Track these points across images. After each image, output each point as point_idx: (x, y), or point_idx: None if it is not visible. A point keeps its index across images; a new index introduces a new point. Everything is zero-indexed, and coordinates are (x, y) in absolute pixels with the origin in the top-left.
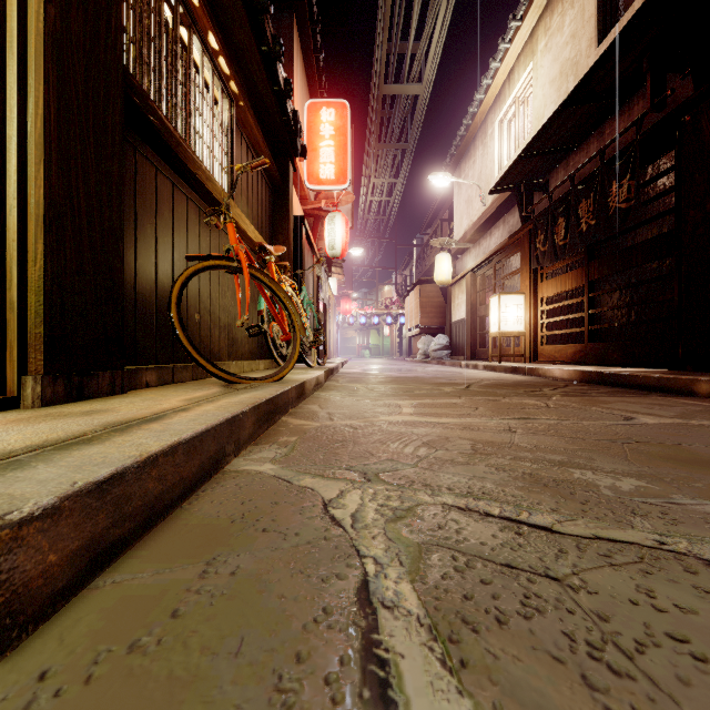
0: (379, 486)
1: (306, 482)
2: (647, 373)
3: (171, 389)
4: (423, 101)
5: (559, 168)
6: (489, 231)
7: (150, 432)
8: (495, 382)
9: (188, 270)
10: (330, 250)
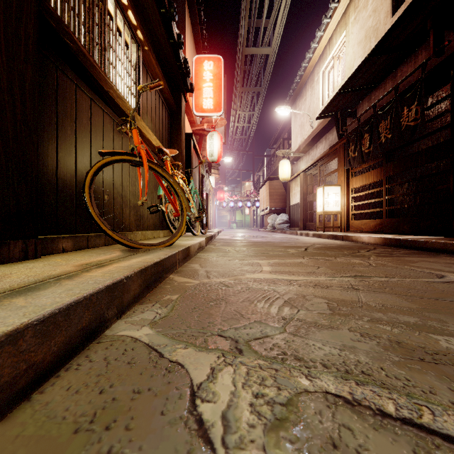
0: (252, 360)
1: (178, 353)
2: (434, 239)
3: (80, 254)
4: (271, 59)
5: (364, 100)
6: (315, 145)
7: (4, 309)
8: (324, 245)
9: (99, 162)
10: (210, 157)
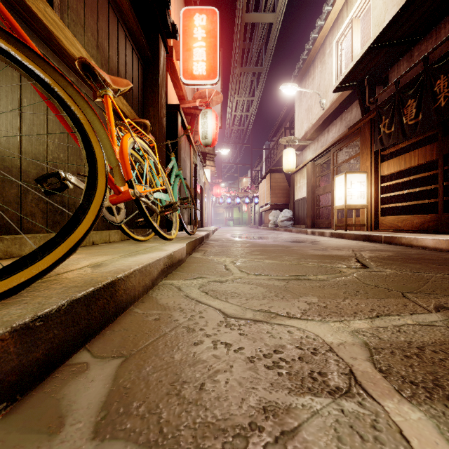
0: None
1: None
2: None
3: None
4: (276, 28)
5: (401, 61)
6: (327, 128)
7: None
8: (374, 253)
9: None
10: (203, 139)
